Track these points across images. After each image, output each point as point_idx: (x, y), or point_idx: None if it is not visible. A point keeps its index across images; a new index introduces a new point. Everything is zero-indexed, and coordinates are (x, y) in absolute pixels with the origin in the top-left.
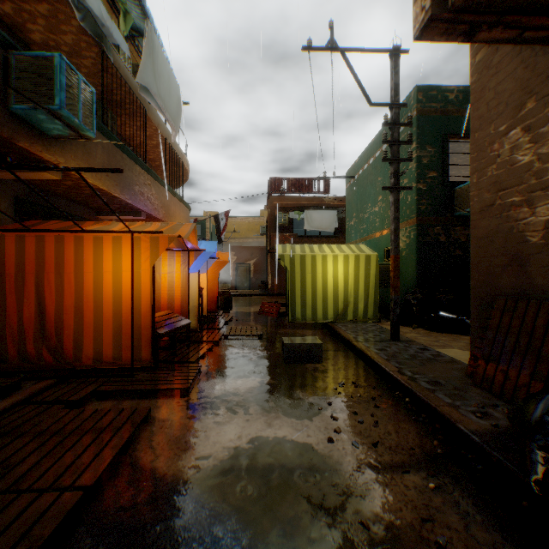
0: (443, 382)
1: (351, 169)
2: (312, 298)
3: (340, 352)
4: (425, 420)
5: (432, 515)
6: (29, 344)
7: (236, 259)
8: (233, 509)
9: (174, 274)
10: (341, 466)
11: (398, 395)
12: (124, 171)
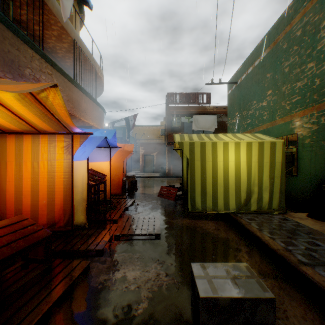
0: None
1: (233, 77)
2: (213, 187)
3: (281, 284)
4: None
5: None
6: None
7: (144, 152)
8: None
9: (55, 162)
10: None
11: None
12: (2, 45)
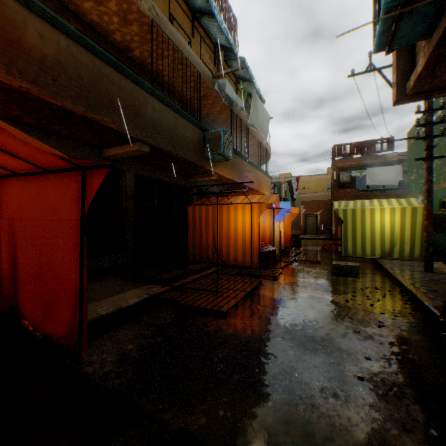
0: (439, 291)
1: (410, 130)
2: (361, 239)
3: (376, 275)
4: (412, 305)
5: (384, 323)
6: (209, 252)
7: (305, 211)
8: (298, 307)
9: (265, 223)
10: (348, 307)
11: (402, 295)
12: (239, 167)
